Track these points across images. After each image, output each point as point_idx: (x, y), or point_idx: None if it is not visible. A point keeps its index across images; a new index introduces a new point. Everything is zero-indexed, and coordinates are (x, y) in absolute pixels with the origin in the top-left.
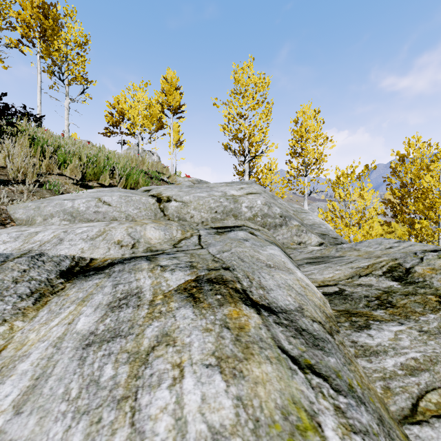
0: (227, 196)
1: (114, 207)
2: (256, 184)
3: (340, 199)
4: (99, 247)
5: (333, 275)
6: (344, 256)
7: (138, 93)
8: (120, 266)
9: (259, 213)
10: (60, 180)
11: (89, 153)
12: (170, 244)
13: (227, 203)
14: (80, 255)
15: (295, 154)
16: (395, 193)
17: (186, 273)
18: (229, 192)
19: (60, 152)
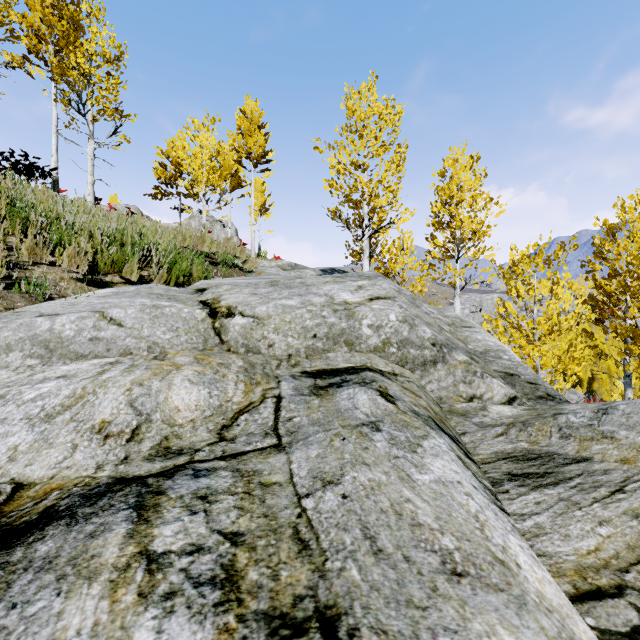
0: (334, 304)
1: (128, 329)
2: (384, 278)
3: (519, 298)
4: (53, 444)
5: (596, 542)
6: (591, 460)
7: (201, 133)
8: (58, 533)
9: (393, 338)
10: (52, 275)
11: (107, 227)
12: (214, 427)
13: (335, 319)
14: (2, 471)
15: (440, 225)
16: (601, 285)
17: (200, 636)
18: (339, 296)
19: (58, 226)
